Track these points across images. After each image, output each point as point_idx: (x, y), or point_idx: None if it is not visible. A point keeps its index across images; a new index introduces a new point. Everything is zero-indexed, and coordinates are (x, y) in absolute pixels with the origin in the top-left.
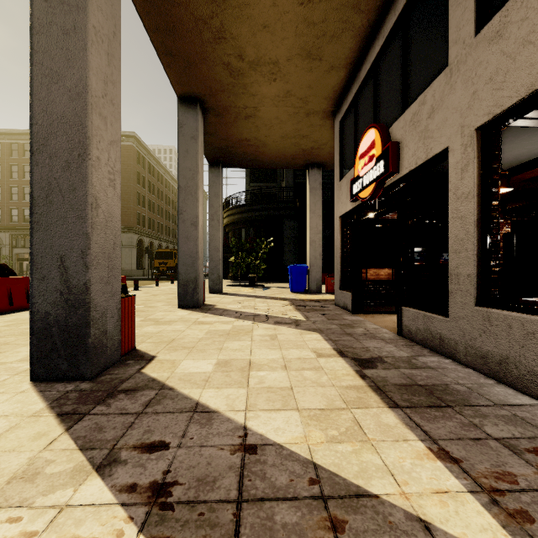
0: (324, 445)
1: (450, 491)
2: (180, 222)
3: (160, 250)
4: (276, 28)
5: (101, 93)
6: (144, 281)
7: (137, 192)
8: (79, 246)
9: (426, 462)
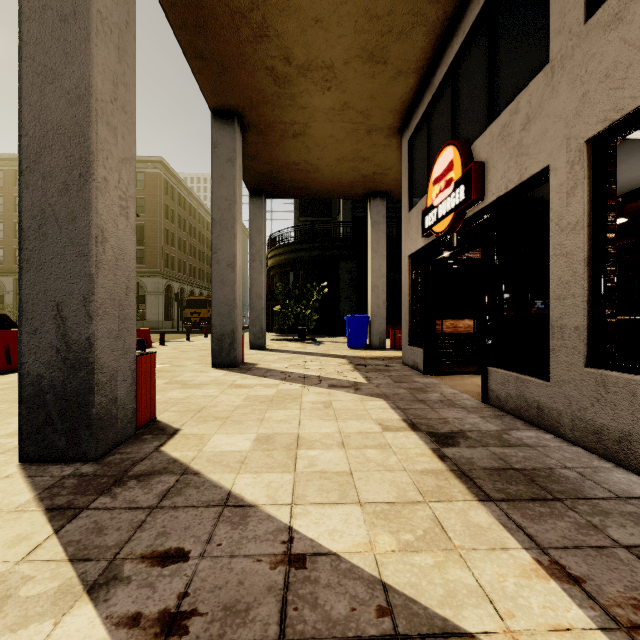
0: (395, 555)
1: (574, 628)
2: (214, 263)
3: (193, 298)
4: (331, 22)
5: (109, 97)
6: (172, 334)
7: (165, 228)
8: (80, 291)
9: (536, 582)
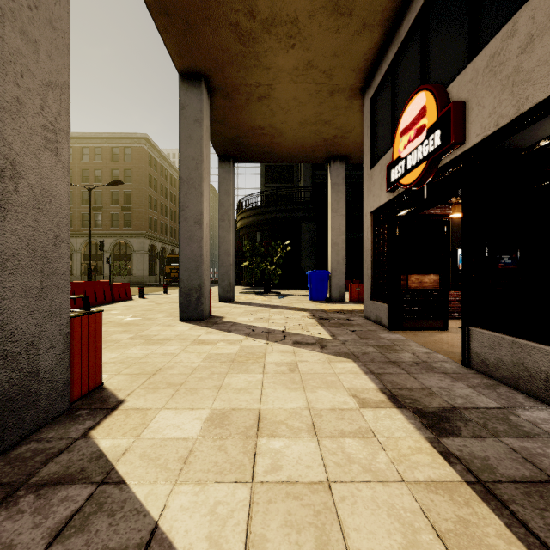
0: None
1: None
2: (181, 220)
3: (172, 256)
4: None
5: (25, 1)
6: (154, 287)
7: (149, 195)
8: None
9: None
